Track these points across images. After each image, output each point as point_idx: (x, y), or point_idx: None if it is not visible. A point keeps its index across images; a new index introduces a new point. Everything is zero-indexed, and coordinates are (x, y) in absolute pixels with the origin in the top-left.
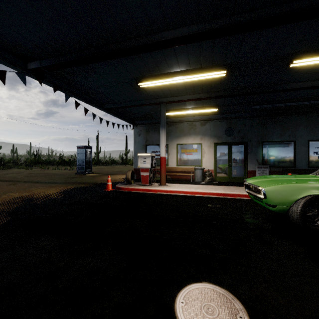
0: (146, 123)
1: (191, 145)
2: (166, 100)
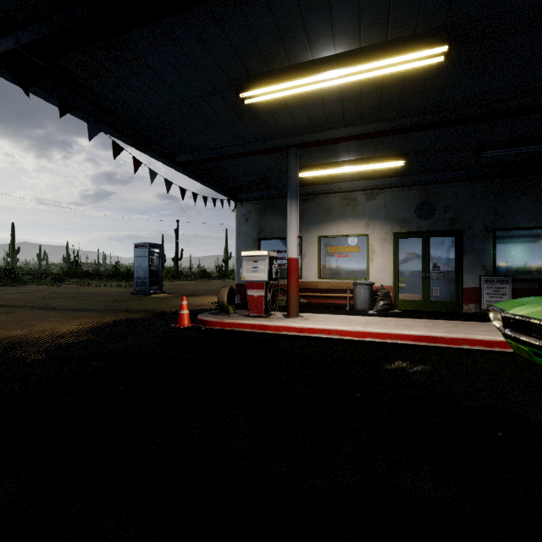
0: (260, 198)
1: (347, 239)
2: (299, 140)
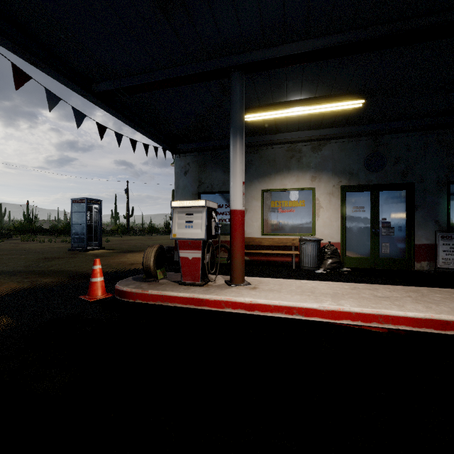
0: (199, 149)
1: (292, 193)
2: (246, 59)
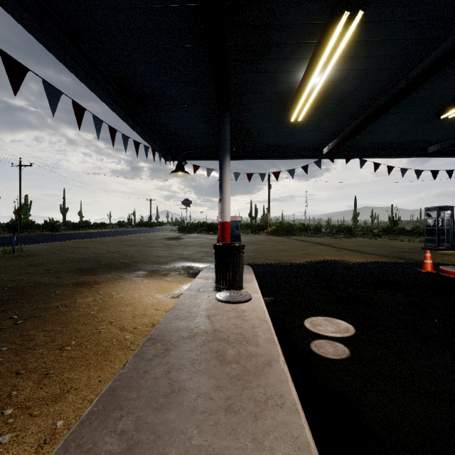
0: None
1: None
2: None
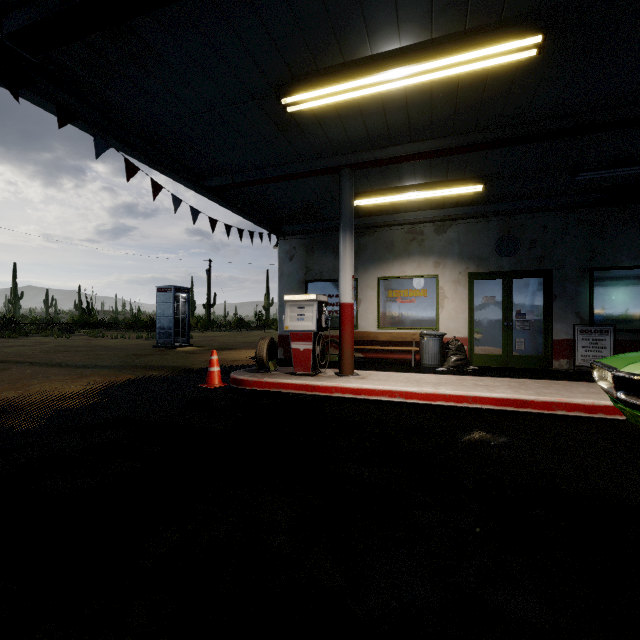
0: (307, 231)
1: (412, 281)
2: (355, 159)
